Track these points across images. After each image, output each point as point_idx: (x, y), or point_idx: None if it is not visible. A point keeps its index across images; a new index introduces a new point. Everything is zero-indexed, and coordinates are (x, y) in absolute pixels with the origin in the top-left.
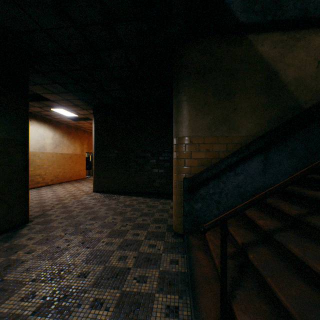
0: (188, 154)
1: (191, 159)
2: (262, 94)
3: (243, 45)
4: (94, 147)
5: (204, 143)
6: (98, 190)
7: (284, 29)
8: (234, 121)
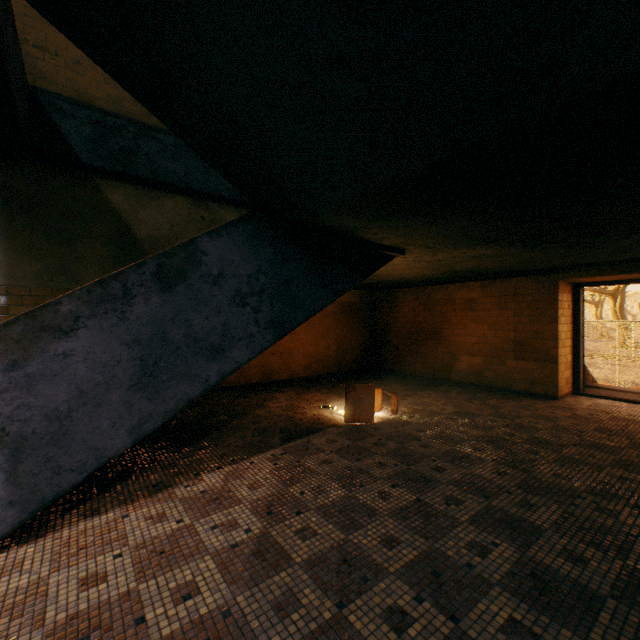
0: (4, 309)
1: (10, 316)
2: (114, 246)
3: (90, 187)
4: None
5: (32, 296)
6: None
7: (138, 184)
8: (77, 272)
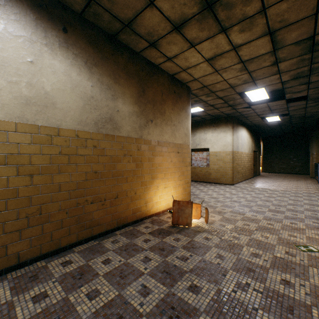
0: (315, 157)
1: (316, 158)
2: None
3: None
4: (262, 153)
5: None
6: (264, 171)
7: None
8: None
